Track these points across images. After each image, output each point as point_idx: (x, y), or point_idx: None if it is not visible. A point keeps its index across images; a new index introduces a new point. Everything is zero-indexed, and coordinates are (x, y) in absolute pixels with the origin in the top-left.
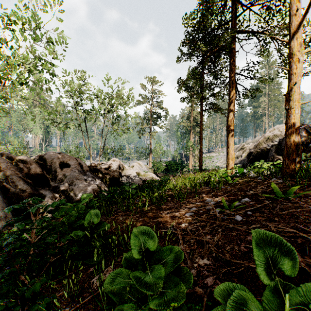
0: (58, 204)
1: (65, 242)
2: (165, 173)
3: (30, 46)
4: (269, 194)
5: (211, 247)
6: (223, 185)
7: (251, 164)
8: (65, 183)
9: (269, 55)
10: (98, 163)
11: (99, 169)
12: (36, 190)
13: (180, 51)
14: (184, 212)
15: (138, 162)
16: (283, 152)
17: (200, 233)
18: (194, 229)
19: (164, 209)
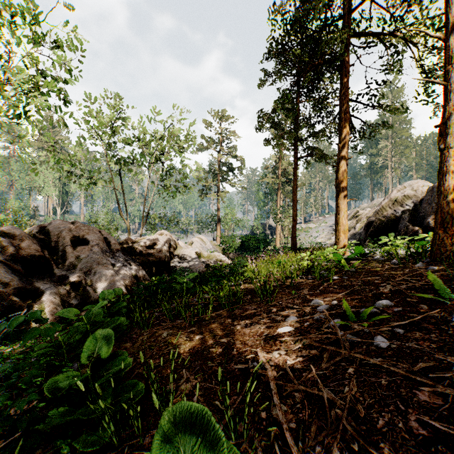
0: (28, 321)
1: (21, 413)
2: (241, 253)
3: (29, 55)
4: (423, 292)
5: (343, 420)
6: (337, 275)
7: (372, 240)
8: (78, 270)
9: (401, 72)
10: (137, 238)
11: (138, 247)
12: (30, 282)
13: (262, 69)
14: (276, 325)
15: (199, 237)
16: (421, 221)
17: (312, 376)
18: (298, 366)
19: (239, 316)
